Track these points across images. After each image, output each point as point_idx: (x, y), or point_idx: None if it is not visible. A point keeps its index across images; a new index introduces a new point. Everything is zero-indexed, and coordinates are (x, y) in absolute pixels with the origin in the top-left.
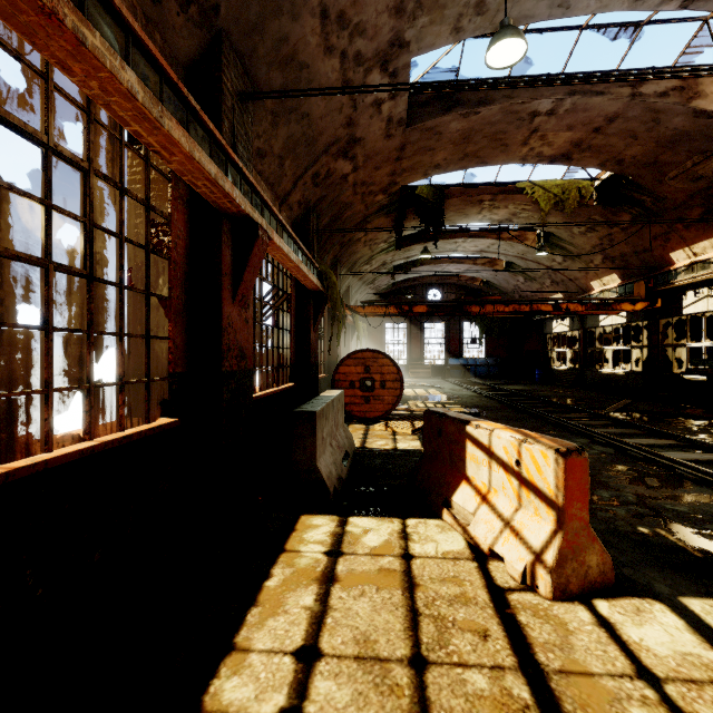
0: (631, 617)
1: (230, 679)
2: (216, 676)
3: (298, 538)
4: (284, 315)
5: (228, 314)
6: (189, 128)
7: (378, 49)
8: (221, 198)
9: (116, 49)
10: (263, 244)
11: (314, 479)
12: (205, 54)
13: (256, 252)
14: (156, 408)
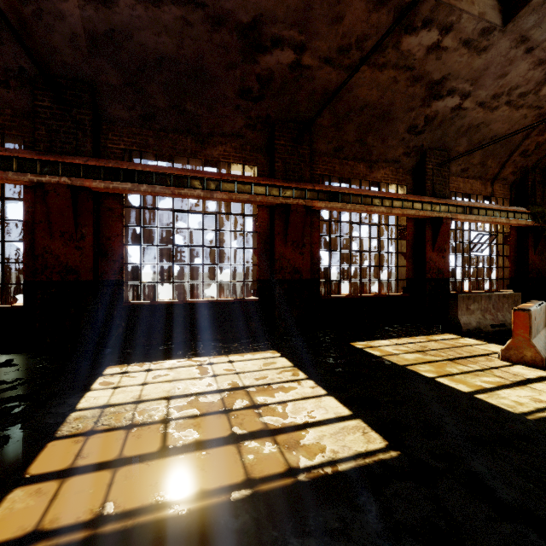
0: (524, 369)
1: (393, 340)
2: (391, 339)
3: (437, 335)
4: (504, 246)
5: (430, 256)
6: (403, 205)
7: (537, 82)
8: (420, 217)
9: (379, 204)
10: (447, 224)
11: (456, 322)
12: (420, 160)
13: (443, 229)
14: (402, 289)
